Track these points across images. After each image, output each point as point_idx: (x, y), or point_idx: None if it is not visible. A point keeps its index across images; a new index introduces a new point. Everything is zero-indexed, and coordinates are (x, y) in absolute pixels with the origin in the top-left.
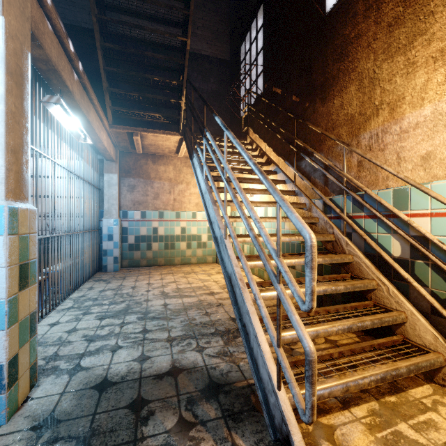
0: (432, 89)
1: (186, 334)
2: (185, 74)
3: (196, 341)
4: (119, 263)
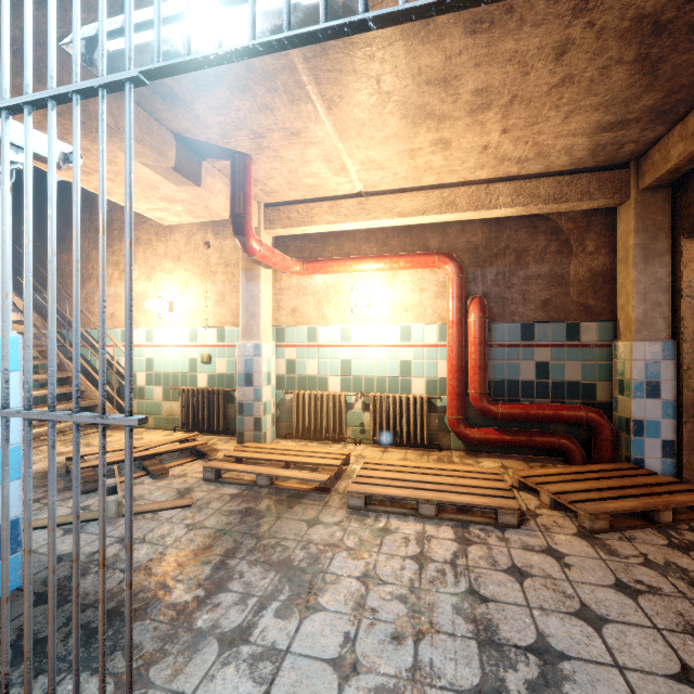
0: (115, 280)
1: None
2: None
3: None
4: None
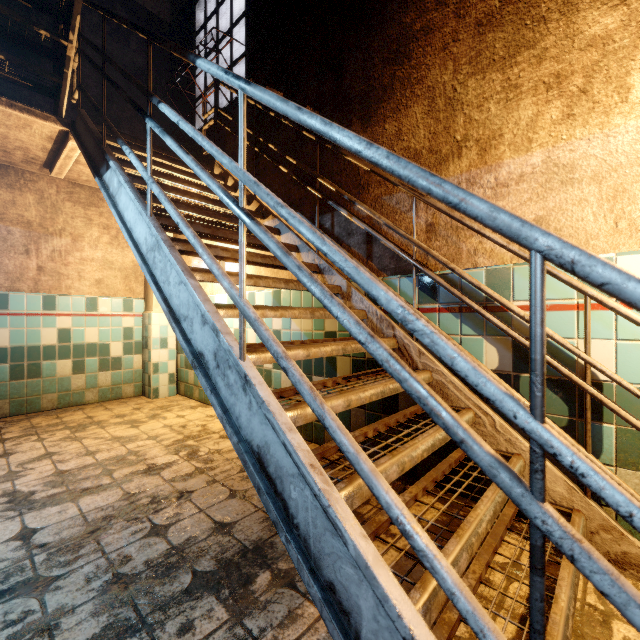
0: (544, 128)
1: (113, 625)
2: None
3: (152, 639)
4: None
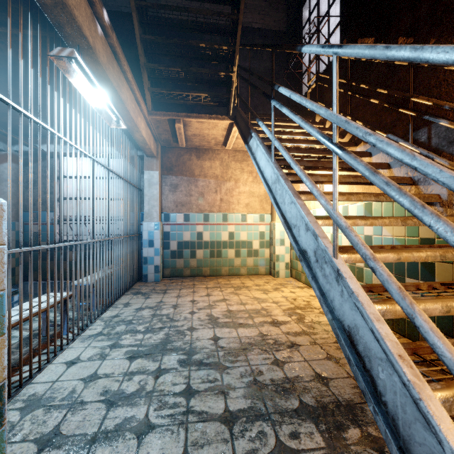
0: None
1: (253, 408)
2: (238, 34)
3: (274, 430)
4: (160, 272)
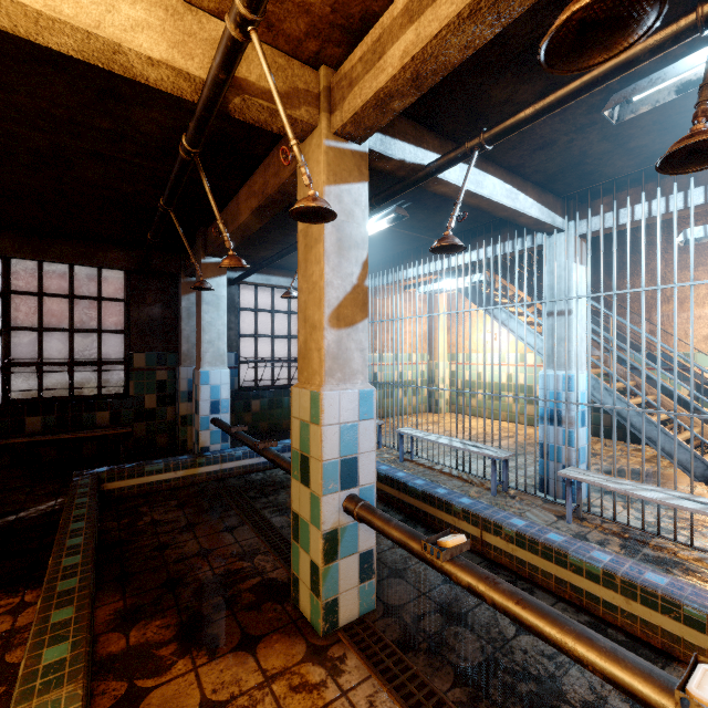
0: None
1: None
2: None
3: None
4: None
